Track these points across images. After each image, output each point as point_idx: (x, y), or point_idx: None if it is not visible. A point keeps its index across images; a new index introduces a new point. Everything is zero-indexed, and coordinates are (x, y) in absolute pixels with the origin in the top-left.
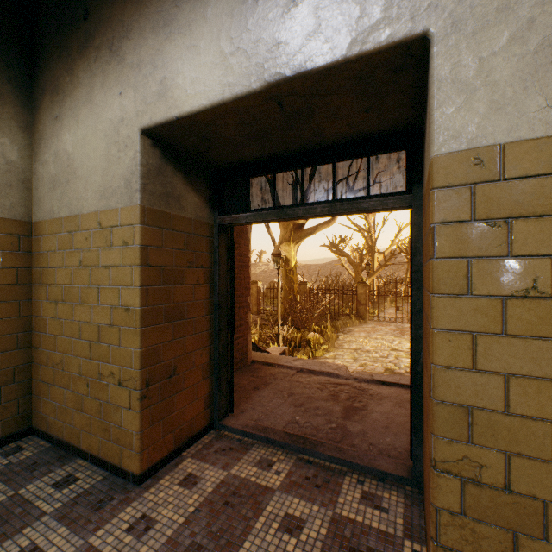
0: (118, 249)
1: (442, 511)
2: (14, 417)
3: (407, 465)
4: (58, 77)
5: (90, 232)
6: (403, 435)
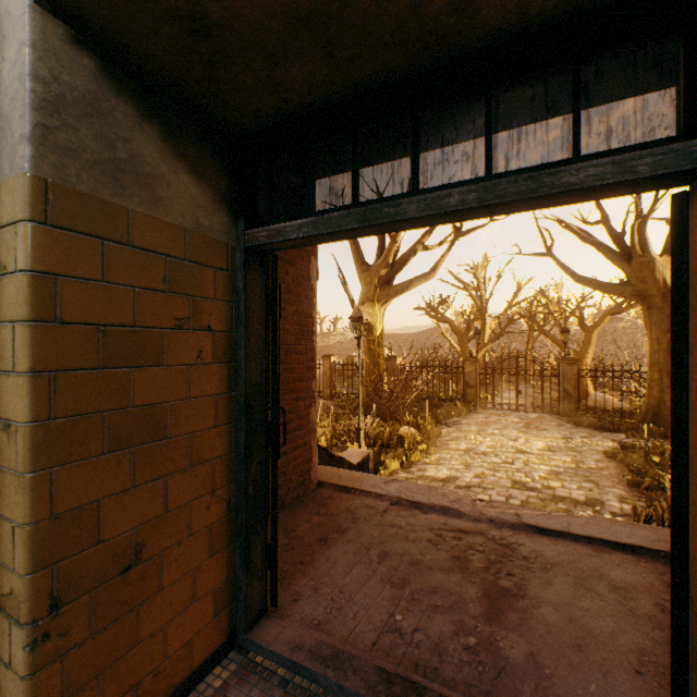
0: None
1: None
2: None
3: None
4: None
5: None
6: (619, 673)
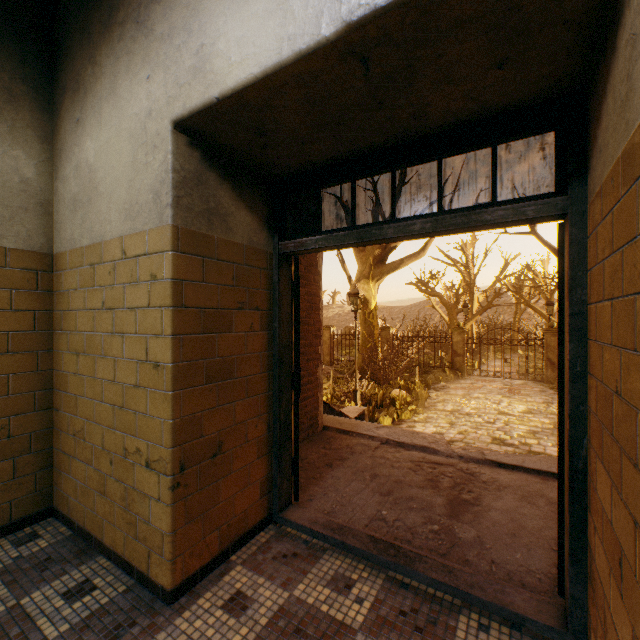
0: (145, 285)
1: None
2: (30, 494)
3: (556, 606)
4: (79, 69)
5: (113, 264)
6: (539, 549)
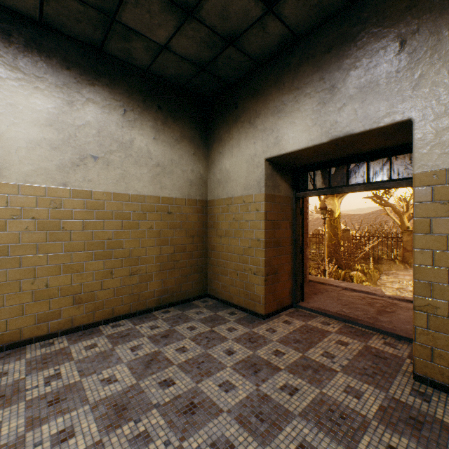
0: (253, 213)
1: (417, 328)
2: (202, 287)
3: None
4: (221, 134)
5: (238, 205)
6: None
